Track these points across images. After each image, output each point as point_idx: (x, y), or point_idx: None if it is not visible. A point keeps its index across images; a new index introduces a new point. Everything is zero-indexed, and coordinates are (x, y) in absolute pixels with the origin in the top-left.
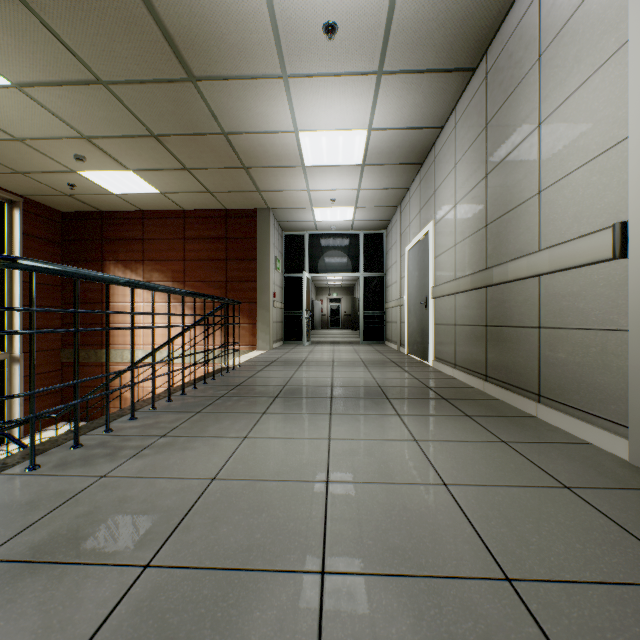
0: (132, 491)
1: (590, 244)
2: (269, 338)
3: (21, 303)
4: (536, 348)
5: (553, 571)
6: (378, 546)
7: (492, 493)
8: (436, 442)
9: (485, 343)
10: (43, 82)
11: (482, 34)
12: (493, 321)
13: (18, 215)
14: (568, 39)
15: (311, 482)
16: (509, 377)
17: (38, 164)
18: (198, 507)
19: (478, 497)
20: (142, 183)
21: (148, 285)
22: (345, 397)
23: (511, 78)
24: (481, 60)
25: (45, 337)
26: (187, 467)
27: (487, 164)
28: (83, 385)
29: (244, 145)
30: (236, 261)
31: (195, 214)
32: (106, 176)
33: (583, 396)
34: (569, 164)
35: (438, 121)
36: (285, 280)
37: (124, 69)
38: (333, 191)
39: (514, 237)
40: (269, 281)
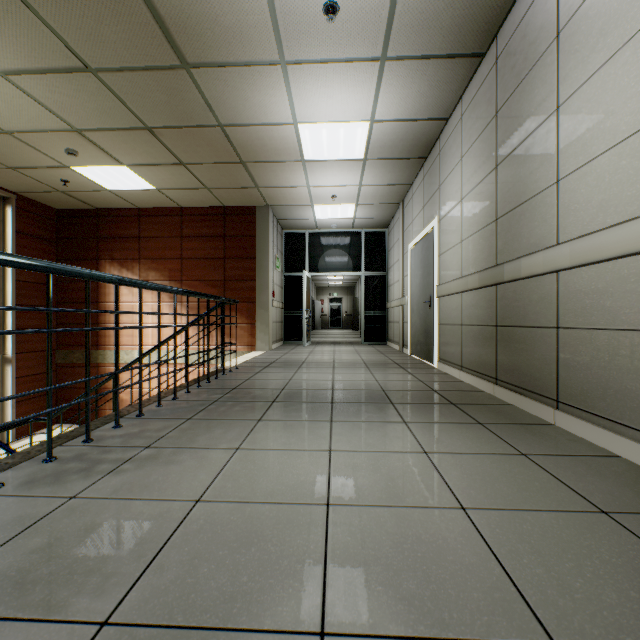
0: (102, 517)
1: (620, 235)
2: (268, 338)
3: (14, 302)
4: (554, 350)
5: (610, 632)
6: (390, 594)
7: (519, 520)
8: (448, 455)
9: (495, 344)
10: (29, 69)
11: (493, 15)
12: (504, 321)
13: (11, 212)
14: (592, 11)
15: (309, 505)
16: (522, 381)
17: (29, 159)
18: (176, 538)
19: (503, 525)
20: (137, 179)
21: (134, 282)
22: (347, 402)
23: (525, 60)
24: (491, 44)
25: (39, 337)
26: (169, 486)
27: (497, 154)
28: (78, 386)
29: (241, 138)
30: (234, 259)
31: (192, 211)
32: (100, 171)
33: (610, 403)
34: (593, 148)
35: (443, 112)
36: (285, 279)
37: (113, 55)
38: (334, 187)
39: (528, 231)
40: (268, 280)
